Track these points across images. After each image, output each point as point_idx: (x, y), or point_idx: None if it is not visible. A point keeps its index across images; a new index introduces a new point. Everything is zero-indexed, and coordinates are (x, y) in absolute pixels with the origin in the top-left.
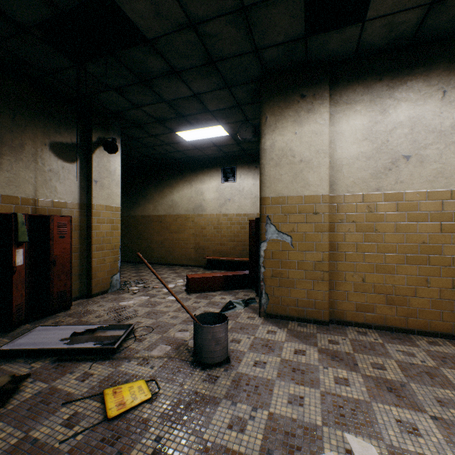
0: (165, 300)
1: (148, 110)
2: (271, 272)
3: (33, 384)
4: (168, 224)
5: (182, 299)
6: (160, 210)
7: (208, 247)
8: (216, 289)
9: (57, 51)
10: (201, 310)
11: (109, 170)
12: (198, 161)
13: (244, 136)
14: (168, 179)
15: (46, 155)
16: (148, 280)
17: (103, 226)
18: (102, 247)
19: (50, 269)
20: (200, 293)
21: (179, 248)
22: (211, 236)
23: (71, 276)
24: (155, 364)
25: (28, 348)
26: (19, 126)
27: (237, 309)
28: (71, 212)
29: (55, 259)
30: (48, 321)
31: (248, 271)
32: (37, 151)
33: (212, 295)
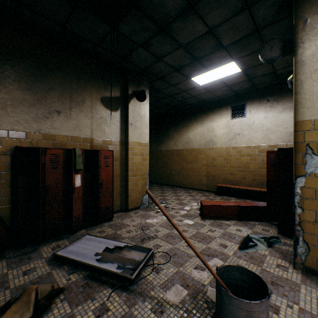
0: (181, 223)
1: (168, 60)
2: (314, 216)
3: (61, 304)
4: (185, 156)
5: (197, 224)
6: (178, 146)
7: (218, 176)
8: (229, 218)
9: (98, 19)
10: (217, 242)
11: (140, 115)
12: (209, 103)
13: (268, 56)
14: (185, 121)
15: (98, 106)
16: (169, 200)
17: (136, 158)
18: (135, 174)
19: (98, 190)
20: (213, 220)
21: (193, 175)
22: (221, 166)
23: (113, 195)
24: (169, 316)
25: (71, 258)
26: (81, 88)
27: (258, 249)
28: (114, 147)
29: (102, 182)
30: (96, 229)
31: (263, 202)
32: (92, 104)
33: (226, 224)
